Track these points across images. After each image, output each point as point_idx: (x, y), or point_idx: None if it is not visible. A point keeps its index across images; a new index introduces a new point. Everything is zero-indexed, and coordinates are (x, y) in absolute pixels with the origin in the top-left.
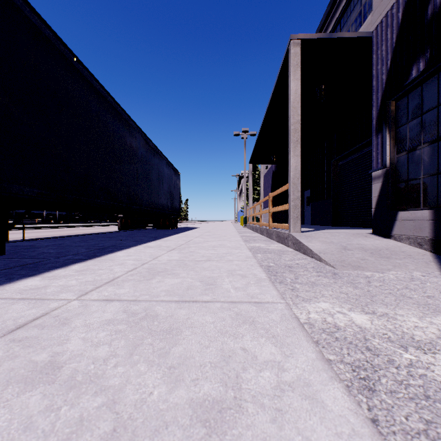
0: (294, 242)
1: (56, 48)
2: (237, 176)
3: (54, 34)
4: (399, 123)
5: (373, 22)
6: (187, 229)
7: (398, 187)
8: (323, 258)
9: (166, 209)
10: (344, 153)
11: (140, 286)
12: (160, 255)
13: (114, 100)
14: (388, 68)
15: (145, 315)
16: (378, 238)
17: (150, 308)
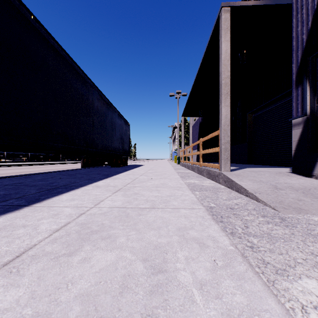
0: (226, 180)
1: (10, 2)
2: (172, 126)
3: None
4: None
5: None
6: (135, 166)
7: None
8: (261, 199)
9: (118, 151)
10: (257, 107)
11: (48, 276)
12: (103, 198)
13: (71, 60)
14: (309, 28)
15: None
16: (300, 177)
17: None
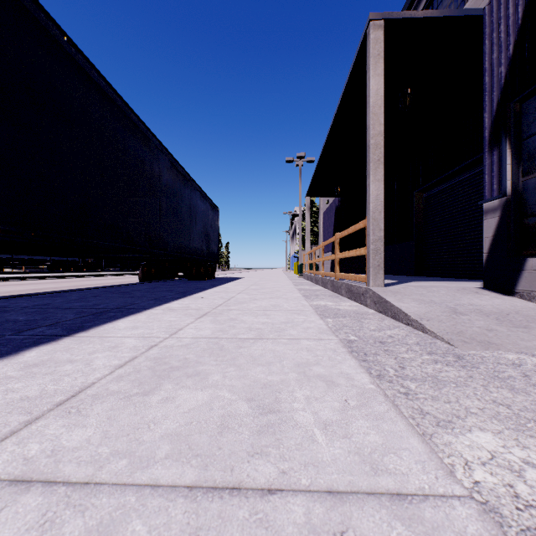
0: (376, 301)
1: (32, 17)
2: (289, 213)
3: None
4: (526, 133)
5: None
6: (228, 279)
7: (525, 224)
8: (429, 328)
9: (200, 254)
10: (431, 181)
11: (121, 416)
12: (183, 326)
13: (126, 106)
14: (511, 56)
15: None
16: (496, 296)
17: (112, 531)
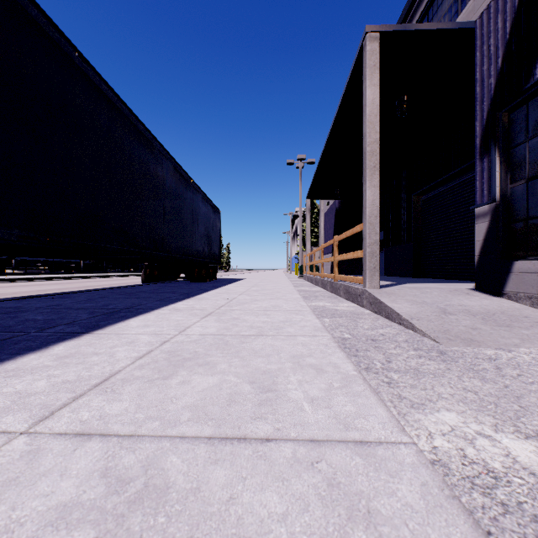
0: (372, 302)
1: (48, 36)
2: (290, 214)
3: (46, 16)
4: (514, 142)
5: (476, 8)
6: (229, 281)
7: (513, 228)
8: (418, 327)
9: (202, 256)
10: (428, 184)
11: (149, 394)
12: (190, 325)
13: (132, 114)
14: (499, 68)
15: (141, 489)
16: (485, 297)
17: (157, 461)
